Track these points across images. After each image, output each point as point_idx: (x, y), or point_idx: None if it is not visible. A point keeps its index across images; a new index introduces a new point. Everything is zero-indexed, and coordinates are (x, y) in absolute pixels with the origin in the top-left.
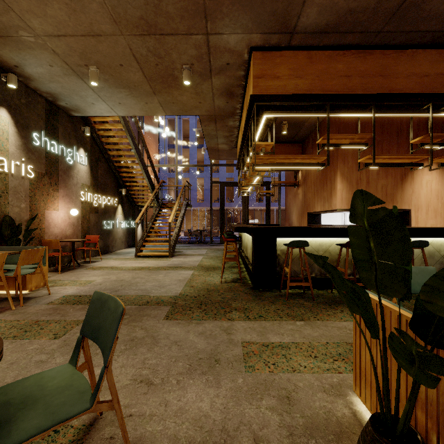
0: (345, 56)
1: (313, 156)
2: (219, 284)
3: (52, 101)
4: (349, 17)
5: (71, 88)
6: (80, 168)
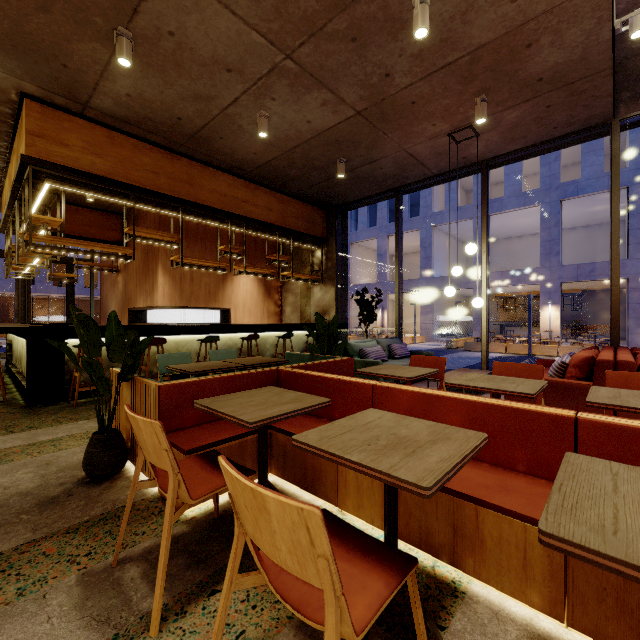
0: (152, 151)
1: (116, 247)
2: None
3: None
4: (149, 122)
5: None
6: None
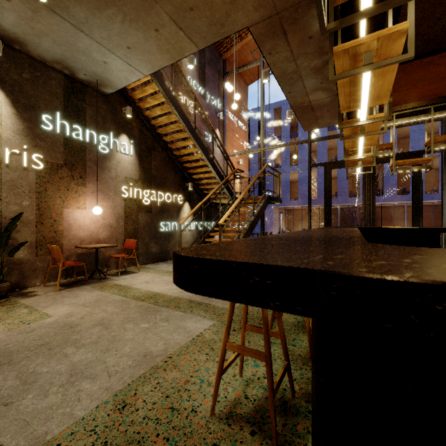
0: None
1: None
2: (197, 425)
3: (72, 76)
4: None
5: (64, 40)
6: (122, 158)
